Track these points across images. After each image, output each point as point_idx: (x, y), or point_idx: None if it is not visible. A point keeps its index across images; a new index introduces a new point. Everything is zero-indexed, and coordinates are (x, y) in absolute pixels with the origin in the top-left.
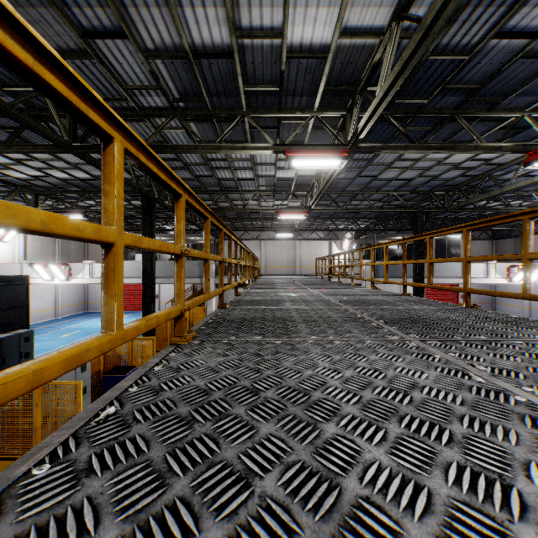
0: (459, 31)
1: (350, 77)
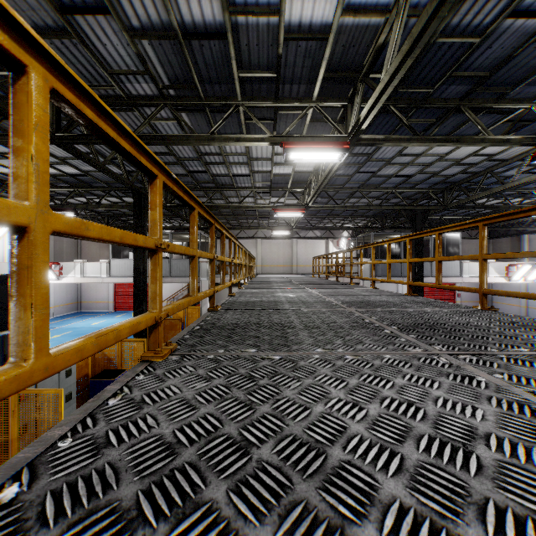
0: (471, 10)
1: (352, 63)
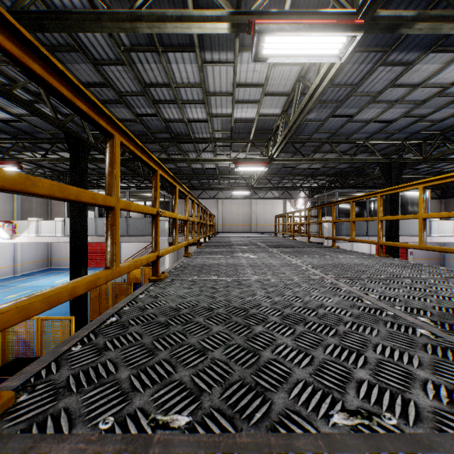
0: None
1: None
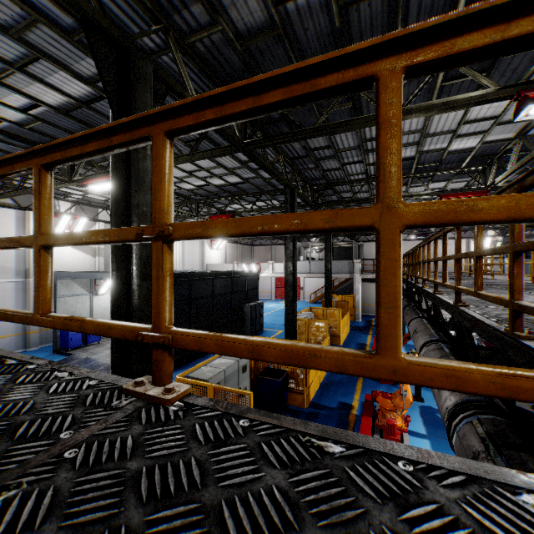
0: None
1: (489, 153)
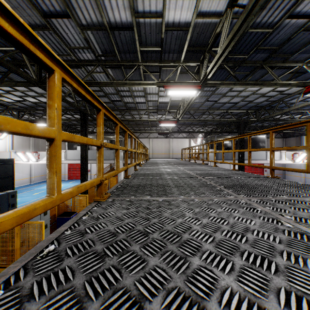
0: (267, 14)
1: (202, 42)
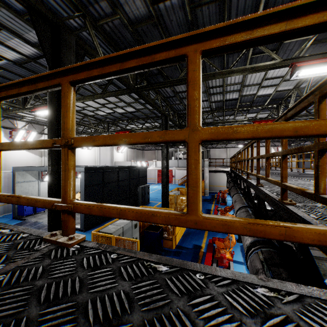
0: None
1: (280, 97)
